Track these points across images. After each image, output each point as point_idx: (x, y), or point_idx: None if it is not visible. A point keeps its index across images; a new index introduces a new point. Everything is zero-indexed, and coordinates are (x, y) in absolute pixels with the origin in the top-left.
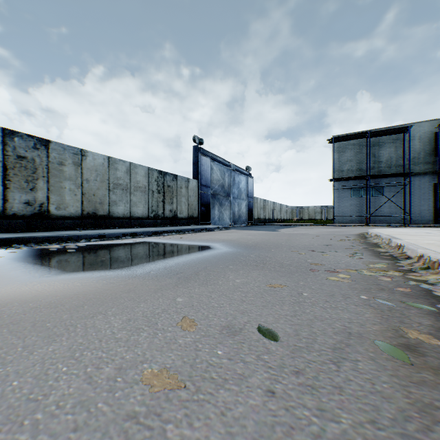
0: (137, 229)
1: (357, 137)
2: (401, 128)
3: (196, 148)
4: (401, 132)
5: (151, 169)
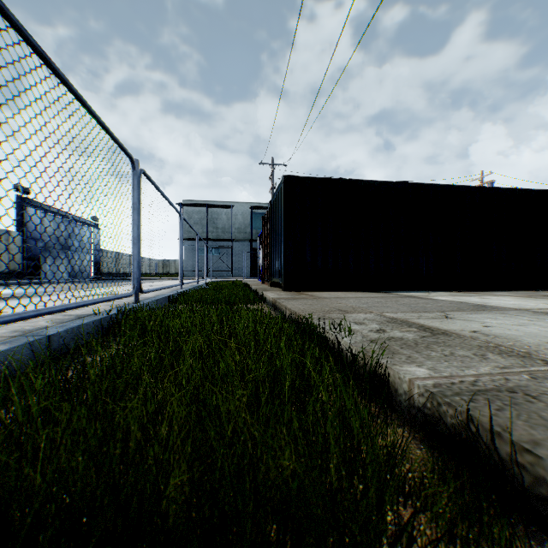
0: None
1: (201, 206)
2: (228, 205)
3: (22, 198)
4: (230, 208)
5: None
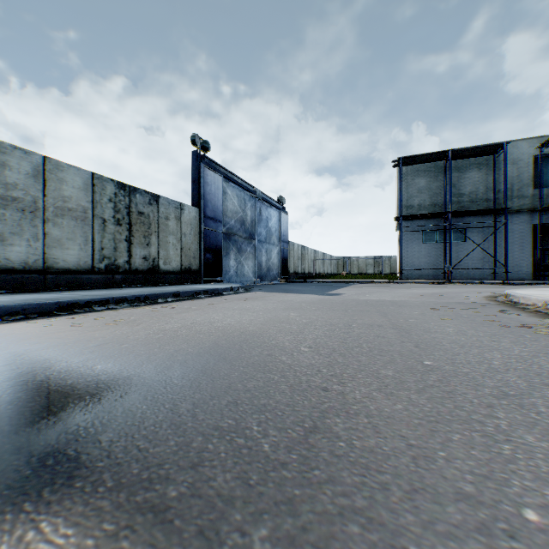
0: (44, 295)
1: (433, 159)
2: (493, 146)
3: (197, 154)
4: (491, 153)
5: (100, 177)
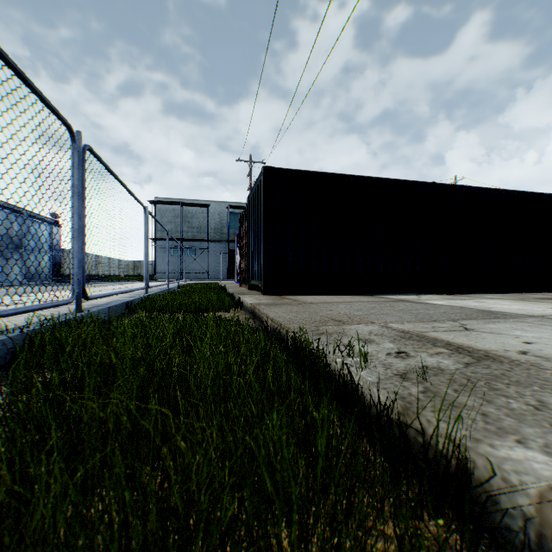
0: None
1: (175, 204)
2: (204, 204)
3: None
4: (206, 207)
5: None
